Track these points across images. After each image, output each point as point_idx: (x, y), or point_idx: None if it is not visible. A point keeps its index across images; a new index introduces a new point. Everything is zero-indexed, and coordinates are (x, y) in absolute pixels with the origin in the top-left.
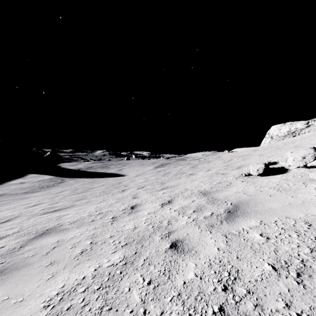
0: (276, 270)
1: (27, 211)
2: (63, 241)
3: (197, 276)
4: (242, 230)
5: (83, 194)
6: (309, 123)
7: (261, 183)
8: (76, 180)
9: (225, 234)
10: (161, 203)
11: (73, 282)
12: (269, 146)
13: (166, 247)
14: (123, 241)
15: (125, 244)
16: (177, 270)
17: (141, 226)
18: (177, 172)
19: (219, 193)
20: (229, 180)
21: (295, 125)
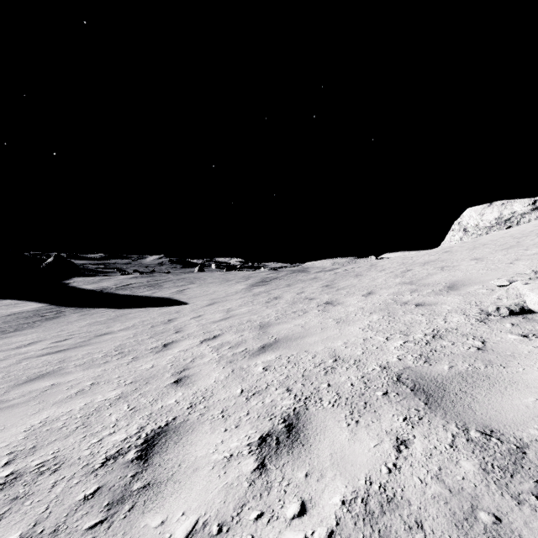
0: None
1: None
2: None
3: None
4: None
5: (69, 353)
6: (537, 202)
7: None
8: (85, 313)
9: None
10: (259, 435)
11: None
12: (476, 243)
13: None
14: None
15: None
16: None
17: None
18: (295, 297)
19: (491, 395)
20: (466, 329)
21: (510, 207)
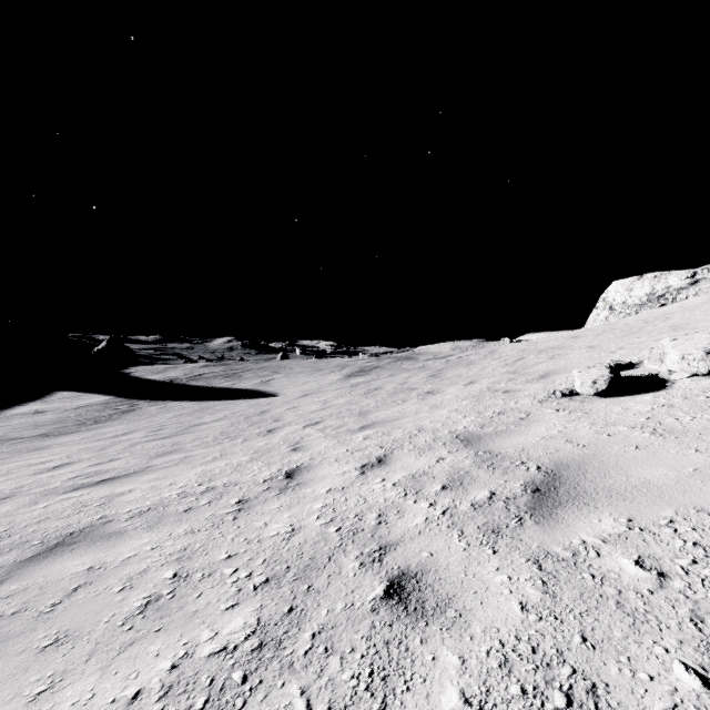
0: None
1: (37, 482)
2: (105, 568)
3: (469, 702)
4: (581, 547)
5: (176, 439)
6: (697, 275)
7: (606, 414)
8: (163, 406)
9: (535, 557)
10: (361, 464)
11: None
12: (609, 327)
13: (373, 595)
14: (260, 571)
15: (263, 582)
16: (408, 676)
17: (310, 528)
18: (397, 387)
19: (503, 439)
20: (525, 408)
21: (664, 280)
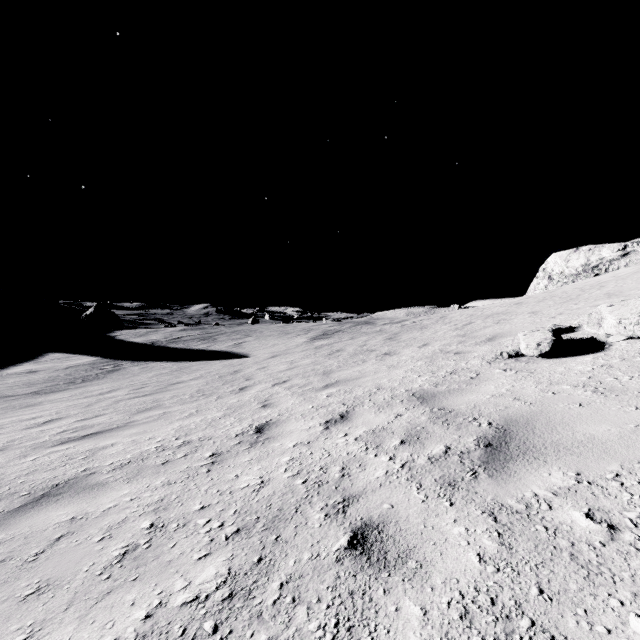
0: None
1: (27, 436)
2: (87, 518)
3: None
4: (533, 500)
5: (156, 396)
6: (627, 247)
7: (550, 374)
8: (145, 366)
9: (490, 509)
10: (325, 420)
11: None
12: (548, 295)
13: (338, 545)
14: (231, 521)
15: (234, 532)
16: (372, 627)
17: (278, 480)
18: (357, 349)
19: (456, 397)
20: (475, 368)
21: (598, 252)
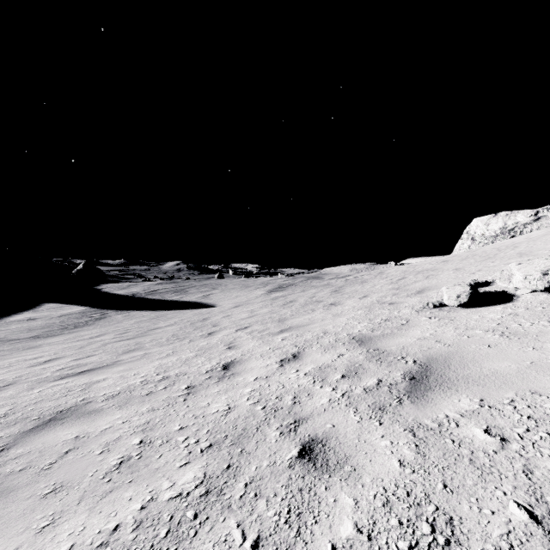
0: (540, 523)
1: (32, 373)
2: (88, 437)
3: (360, 531)
4: (445, 420)
5: (138, 340)
6: (539, 213)
7: (466, 321)
8: (127, 314)
9: (411, 427)
10: (280, 359)
11: (92, 539)
12: (471, 254)
13: (290, 455)
14: (205, 438)
15: (207, 446)
16: (316, 513)
17: (242, 407)
18: (308, 300)
19: (388, 340)
20: (405, 316)
21: (513, 217)
